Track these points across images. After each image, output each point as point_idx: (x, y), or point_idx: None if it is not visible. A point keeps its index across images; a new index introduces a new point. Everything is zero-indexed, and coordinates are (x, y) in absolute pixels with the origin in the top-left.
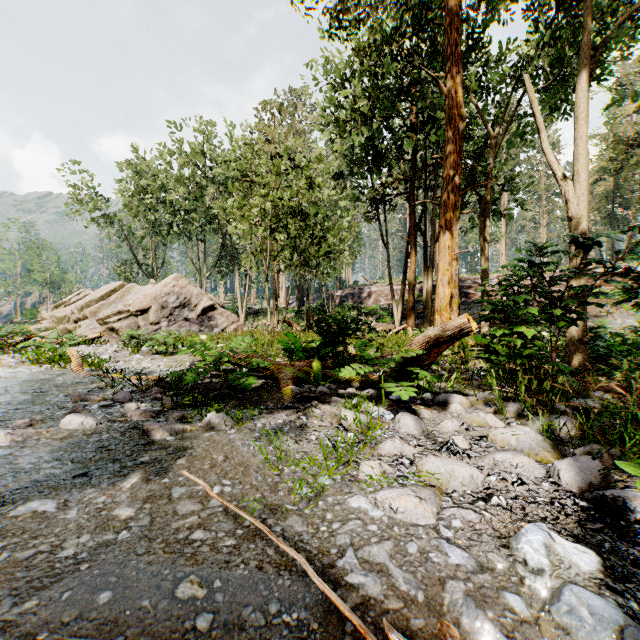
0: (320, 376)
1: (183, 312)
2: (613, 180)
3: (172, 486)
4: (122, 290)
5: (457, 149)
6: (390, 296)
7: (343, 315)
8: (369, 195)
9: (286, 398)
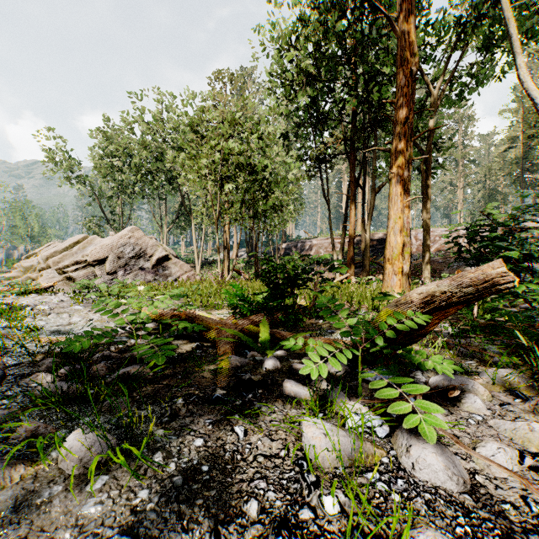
0: (267, 338)
1: (139, 262)
2: (522, 148)
3: None
4: (84, 242)
5: (409, 92)
6: (329, 248)
7: (293, 264)
8: (313, 154)
9: (220, 376)
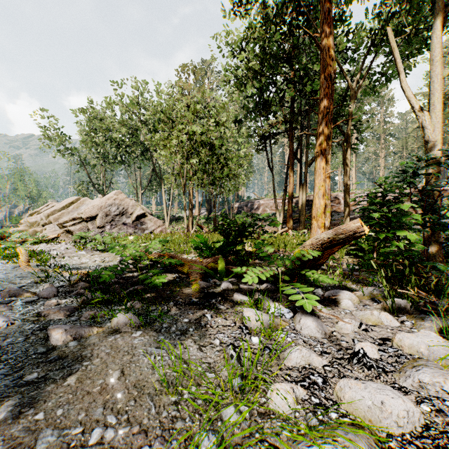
0: (223, 271)
1: (122, 218)
2: None
3: (43, 428)
4: (78, 202)
5: (330, 92)
6: (274, 207)
7: (242, 220)
8: (259, 133)
9: (194, 292)
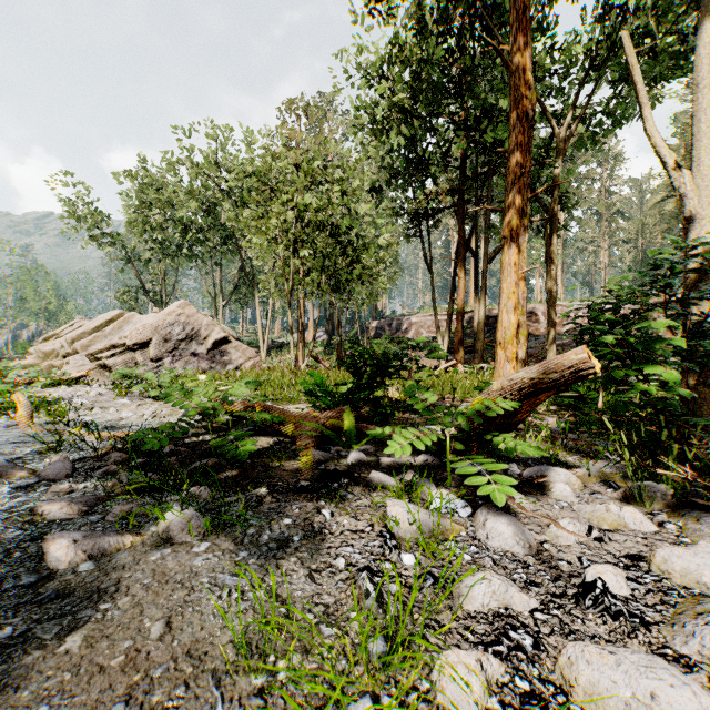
0: (353, 433)
1: (190, 346)
2: None
3: None
4: (120, 320)
5: (525, 140)
6: (433, 328)
7: (383, 349)
8: (411, 208)
9: (303, 470)
